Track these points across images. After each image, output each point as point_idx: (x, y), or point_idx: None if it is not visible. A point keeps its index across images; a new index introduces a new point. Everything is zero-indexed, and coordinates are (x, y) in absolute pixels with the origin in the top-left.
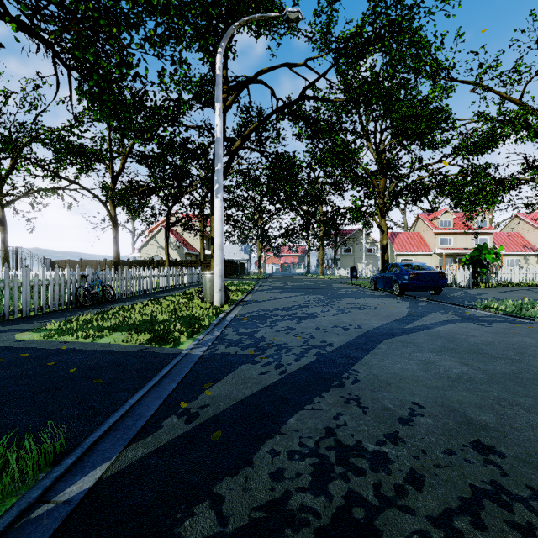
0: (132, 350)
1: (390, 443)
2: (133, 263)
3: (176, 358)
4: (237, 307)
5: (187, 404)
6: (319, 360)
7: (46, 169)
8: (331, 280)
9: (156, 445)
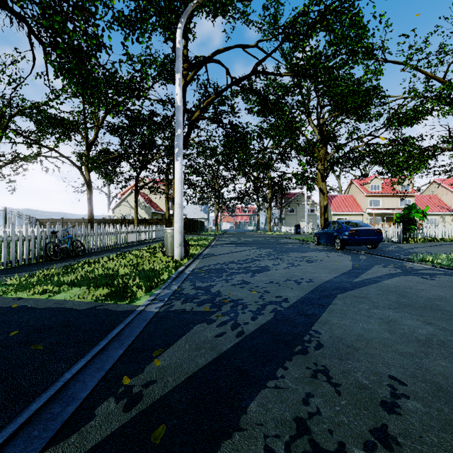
0: (85, 308)
1: (382, 446)
2: (107, 221)
3: (130, 316)
4: (196, 260)
5: (131, 380)
6: (276, 318)
7: (26, 137)
8: (278, 236)
9: (79, 452)
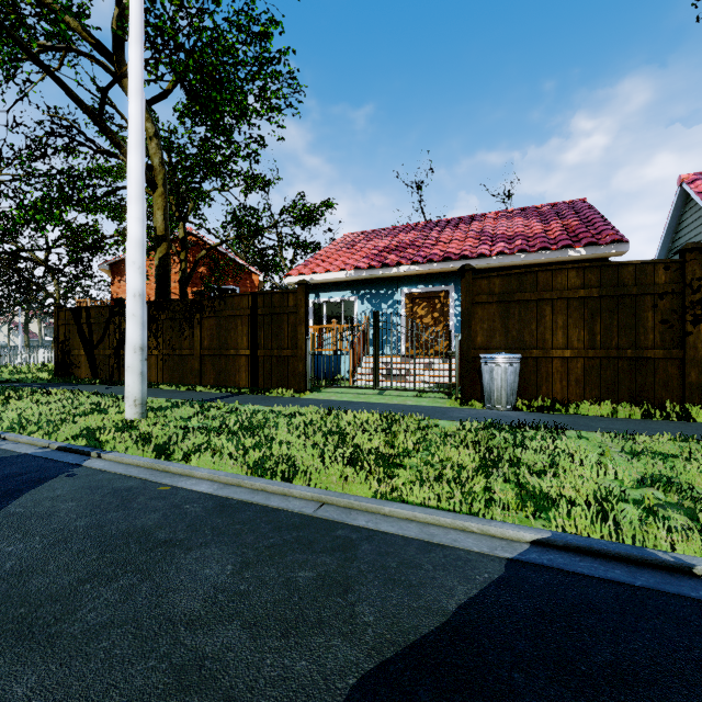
0: None
1: None
2: None
3: None
4: None
5: None
6: None
7: None
8: None
9: None
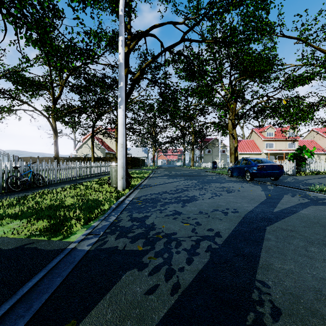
0: (12, 247)
1: None
2: (72, 159)
3: (57, 257)
4: (135, 190)
5: None
6: (213, 260)
7: (4, 93)
8: (199, 170)
9: None
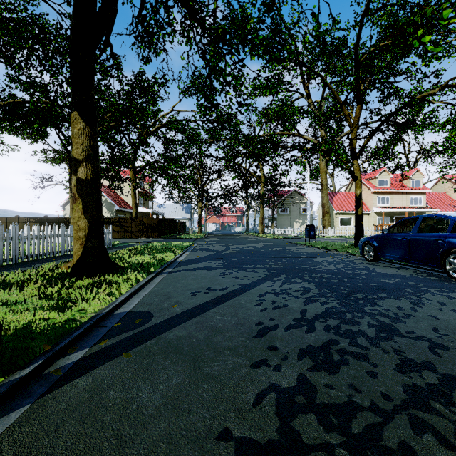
0: None
1: None
2: (51, 221)
3: None
4: None
5: None
6: None
7: None
8: (278, 240)
9: None
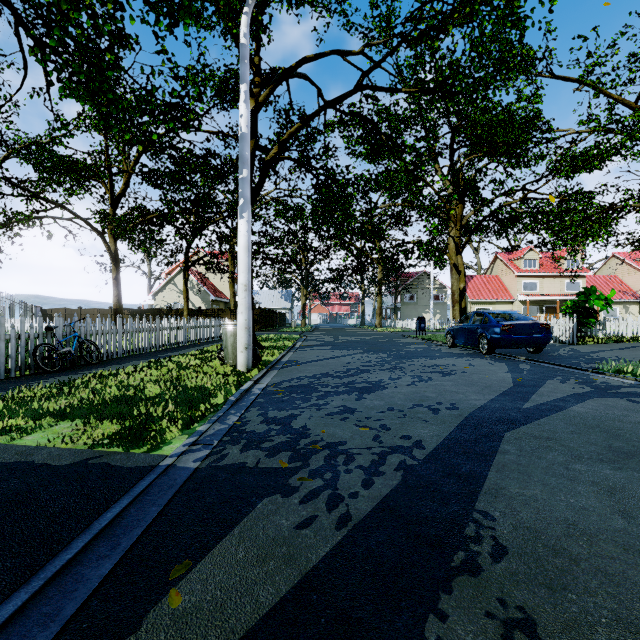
0: (68, 462)
1: None
2: (145, 312)
3: (146, 479)
4: (270, 371)
5: None
6: (407, 483)
7: (19, 186)
8: (392, 333)
9: None
